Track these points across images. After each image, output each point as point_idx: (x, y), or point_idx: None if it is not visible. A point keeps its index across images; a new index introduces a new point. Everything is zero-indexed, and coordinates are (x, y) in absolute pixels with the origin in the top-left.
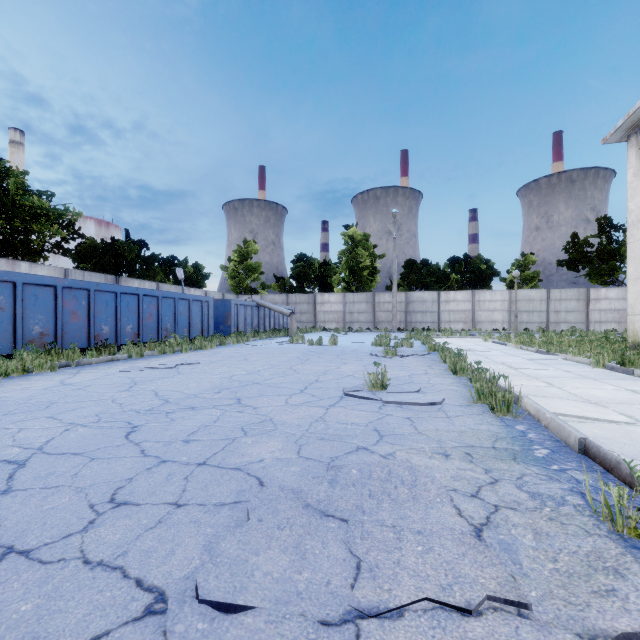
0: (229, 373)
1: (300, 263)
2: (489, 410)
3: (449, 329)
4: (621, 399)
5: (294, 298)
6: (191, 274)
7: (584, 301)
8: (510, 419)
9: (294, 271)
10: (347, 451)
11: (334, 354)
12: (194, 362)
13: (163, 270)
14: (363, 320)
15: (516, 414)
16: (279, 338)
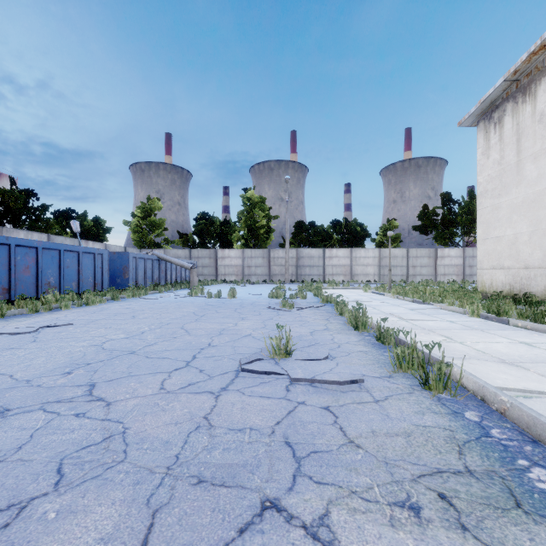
0: (103, 338)
1: (202, 221)
2: (417, 383)
3: (333, 281)
4: (528, 356)
5: (196, 253)
6: (90, 227)
7: (433, 258)
8: (449, 399)
9: (197, 228)
10: (243, 523)
11: (232, 308)
12: (66, 323)
13: (59, 223)
14: (260, 273)
15: (456, 392)
16: (180, 291)
